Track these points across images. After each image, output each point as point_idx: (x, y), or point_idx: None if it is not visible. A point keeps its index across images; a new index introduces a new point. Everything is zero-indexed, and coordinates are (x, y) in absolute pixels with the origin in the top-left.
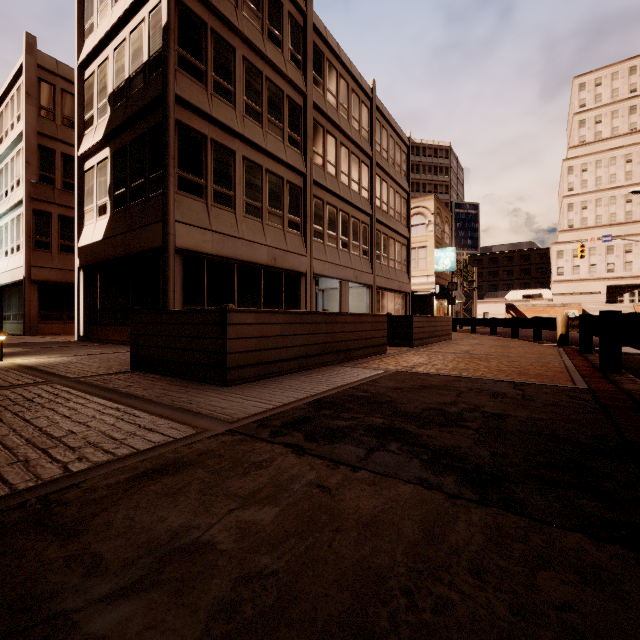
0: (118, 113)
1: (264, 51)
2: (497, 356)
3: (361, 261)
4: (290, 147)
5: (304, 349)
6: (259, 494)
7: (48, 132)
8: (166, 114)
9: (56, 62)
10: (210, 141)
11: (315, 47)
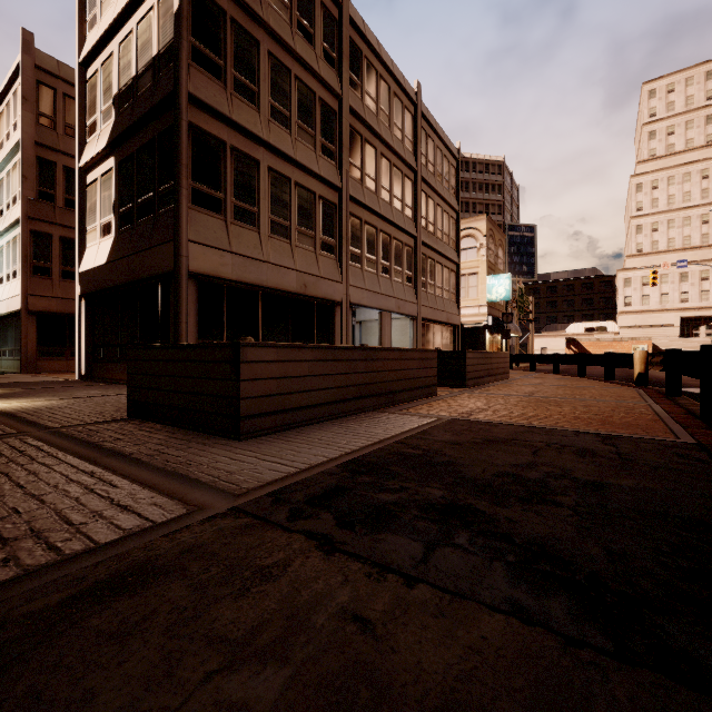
0: (124, 117)
1: (293, 46)
2: (568, 399)
3: (404, 289)
4: (323, 157)
5: (338, 392)
6: (260, 636)
7: (48, 142)
8: (177, 115)
9: (57, 63)
10: (230, 148)
11: (352, 43)
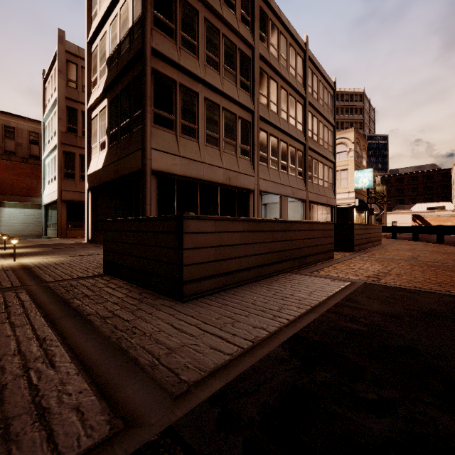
0: (112, 71)
1: (221, 13)
2: None
3: (297, 180)
4: (241, 90)
5: (263, 257)
6: None
7: (73, 97)
8: (144, 63)
9: (78, 48)
10: (179, 85)
11: (261, 10)
